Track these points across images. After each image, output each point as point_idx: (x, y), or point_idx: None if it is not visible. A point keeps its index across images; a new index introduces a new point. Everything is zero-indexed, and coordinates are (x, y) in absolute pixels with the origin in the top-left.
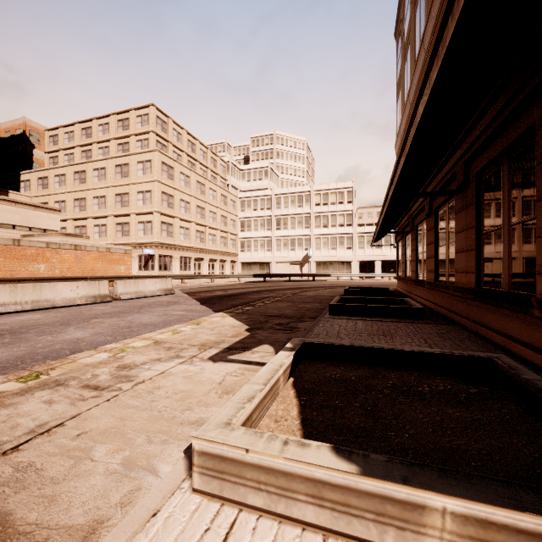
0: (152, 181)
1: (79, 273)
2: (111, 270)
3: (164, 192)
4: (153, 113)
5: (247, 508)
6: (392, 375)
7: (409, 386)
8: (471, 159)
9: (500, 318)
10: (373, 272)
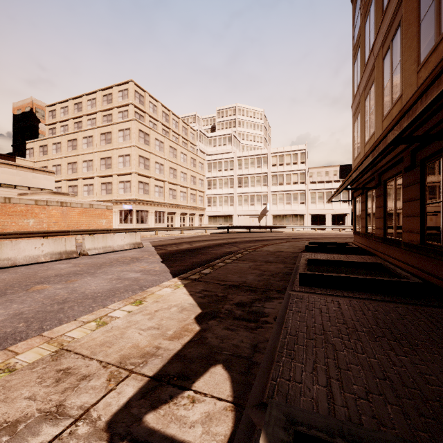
0: (131, 146)
1: (64, 227)
2: (94, 224)
3: (141, 156)
4: (132, 88)
5: None
6: None
7: None
8: None
9: None
10: (323, 224)
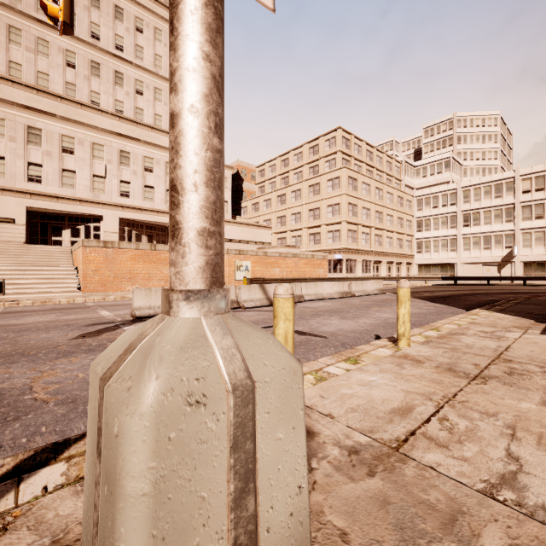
0: (341, 195)
1: (296, 275)
2: (314, 273)
3: (350, 203)
4: (340, 134)
5: None
6: None
7: None
8: None
9: None
10: None
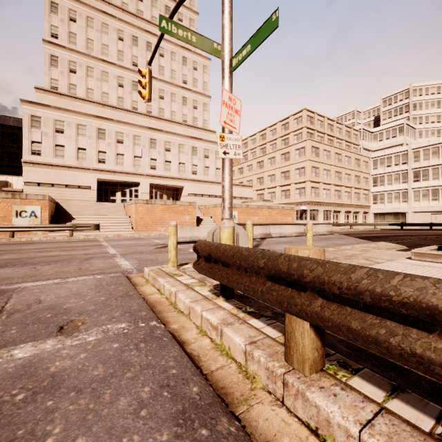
0: (305, 161)
1: (270, 222)
2: (284, 220)
3: (313, 166)
4: (305, 114)
5: (426, 261)
6: None
7: None
8: None
9: None
10: None
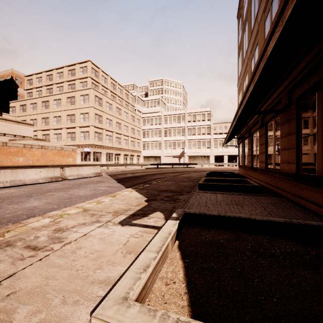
0: (89, 107)
1: (44, 163)
2: (64, 161)
3: (96, 114)
4: (90, 65)
5: None
6: (250, 238)
7: (264, 248)
8: (293, 89)
9: (316, 194)
10: (222, 162)
